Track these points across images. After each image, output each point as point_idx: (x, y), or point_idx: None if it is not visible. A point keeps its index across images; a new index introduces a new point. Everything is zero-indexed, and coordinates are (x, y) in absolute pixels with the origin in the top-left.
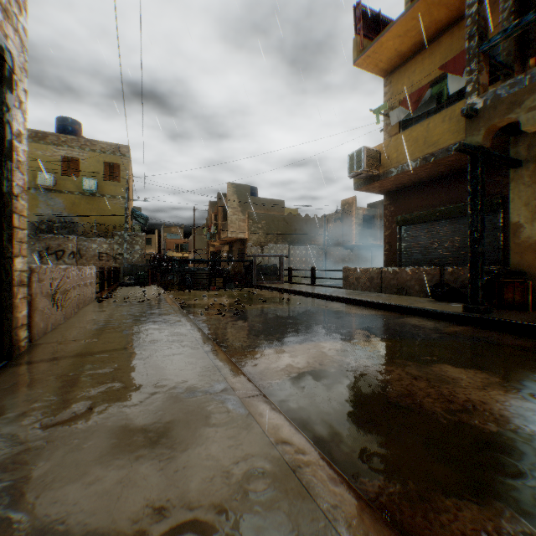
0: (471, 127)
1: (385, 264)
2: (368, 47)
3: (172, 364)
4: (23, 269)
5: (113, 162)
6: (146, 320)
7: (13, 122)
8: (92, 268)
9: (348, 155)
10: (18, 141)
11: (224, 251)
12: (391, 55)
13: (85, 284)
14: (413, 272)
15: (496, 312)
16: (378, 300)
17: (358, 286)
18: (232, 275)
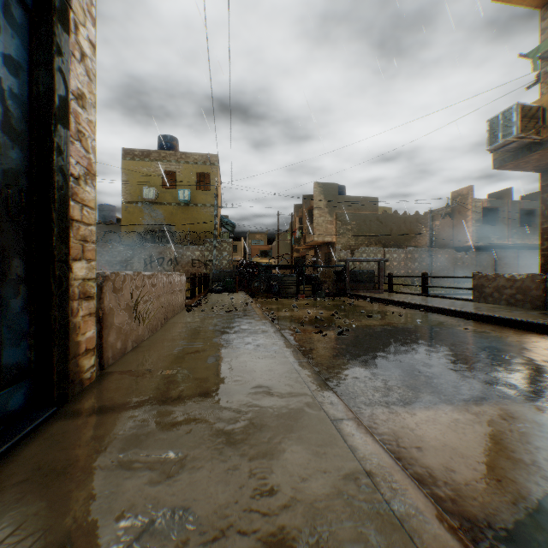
0: None
1: (541, 268)
2: None
3: (282, 453)
4: (86, 276)
5: (204, 171)
6: (235, 340)
7: (68, 74)
8: (181, 274)
9: (487, 121)
10: (78, 105)
11: (309, 256)
12: None
13: (174, 292)
14: None
15: None
16: None
17: (498, 298)
18: (321, 282)
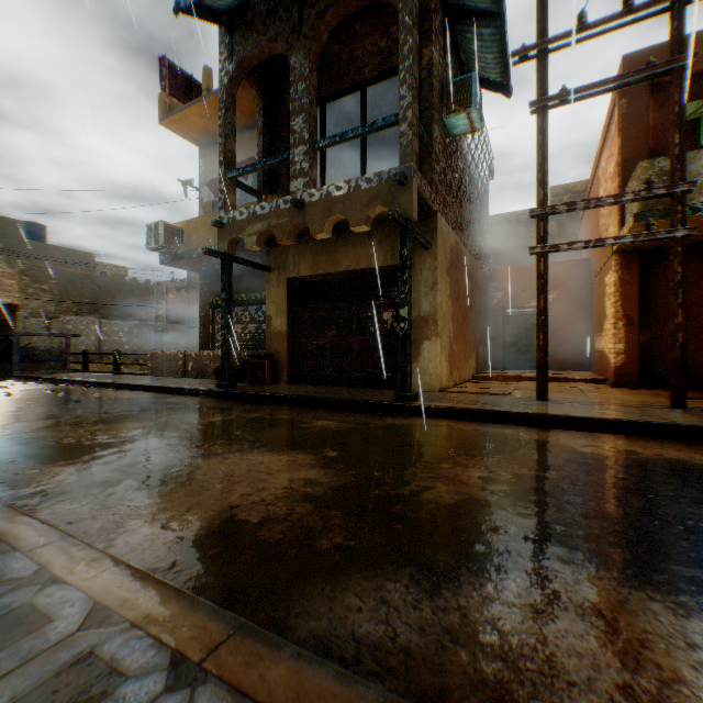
0: (222, 236)
1: (201, 347)
2: (172, 112)
3: None
4: None
5: None
6: None
7: None
8: None
9: (147, 225)
10: None
11: None
12: (201, 130)
13: None
14: (210, 356)
15: (243, 387)
16: (163, 384)
17: (164, 371)
18: None
